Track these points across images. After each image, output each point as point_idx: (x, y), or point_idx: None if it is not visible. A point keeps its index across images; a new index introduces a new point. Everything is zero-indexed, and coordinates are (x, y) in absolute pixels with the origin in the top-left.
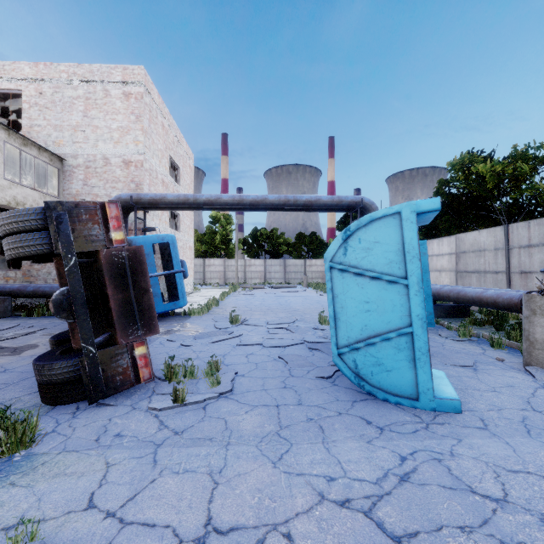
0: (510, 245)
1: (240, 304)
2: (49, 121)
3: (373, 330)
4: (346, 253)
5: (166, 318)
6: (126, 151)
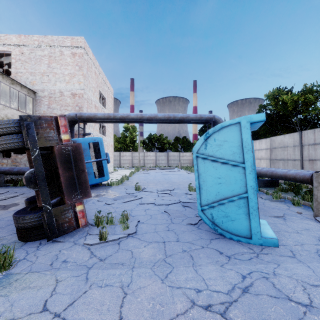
0: (303, 143)
1: (141, 179)
2: (27, 69)
3: (223, 195)
4: (206, 148)
5: (96, 187)
6: (73, 88)
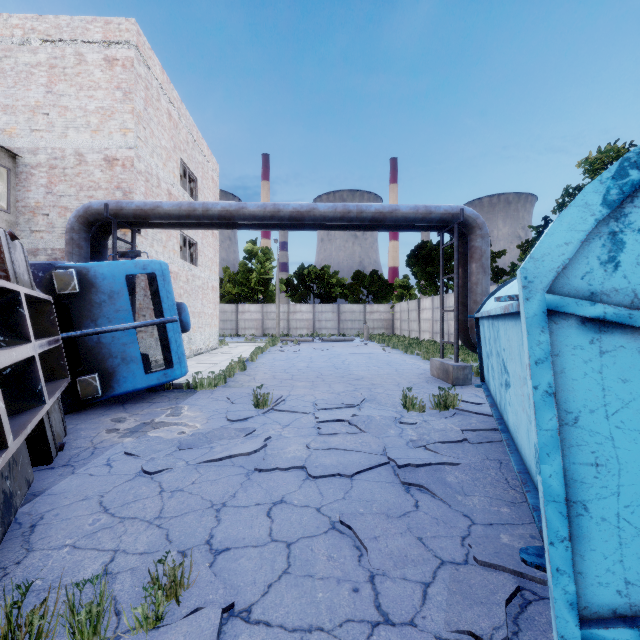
0: None
1: (277, 367)
2: None
3: None
4: (617, 258)
5: (155, 394)
6: (109, 144)
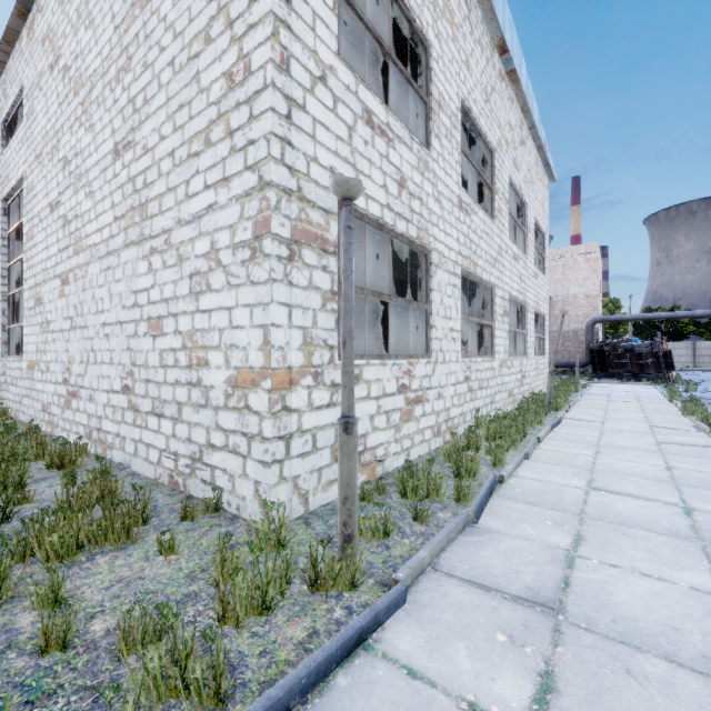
0: None
1: None
2: None
3: None
4: None
5: None
6: (587, 290)
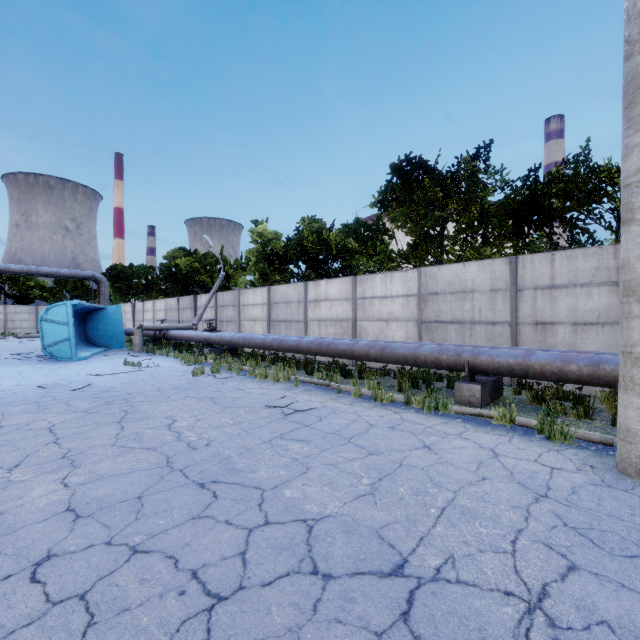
0: (179, 307)
1: None
2: None
3: (58, 340)
4: (47, 315)
5: None
6: None
